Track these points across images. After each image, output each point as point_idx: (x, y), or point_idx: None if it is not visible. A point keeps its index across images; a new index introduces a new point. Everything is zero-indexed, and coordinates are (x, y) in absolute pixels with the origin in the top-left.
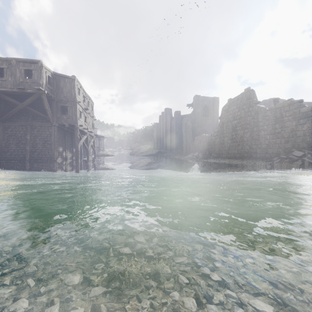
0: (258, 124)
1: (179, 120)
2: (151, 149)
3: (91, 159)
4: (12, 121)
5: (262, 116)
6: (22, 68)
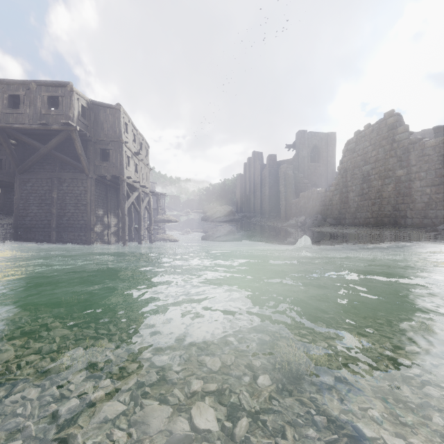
0: (408, 169)
1: (274, 169)
2: (232, 212)
3: (146, 226)
4: (33, 172)
5: (416, 156)
6: (45, 94)
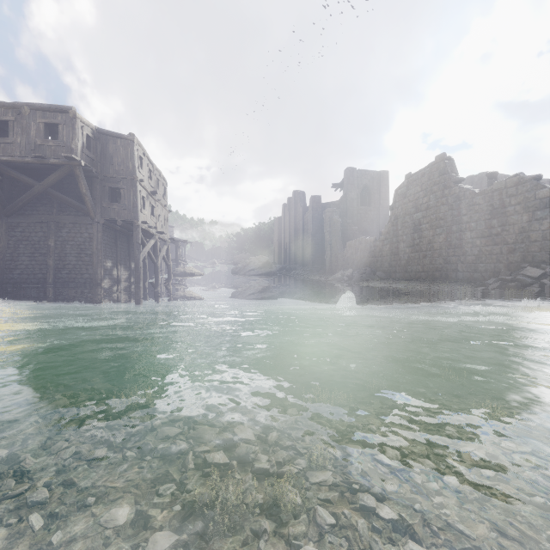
0: (459, 218)
1: (319, 212)
2: (269, 263)
3: (163, 281)
4: (24, 215)
5: (466, 204)
6: (41, 121)
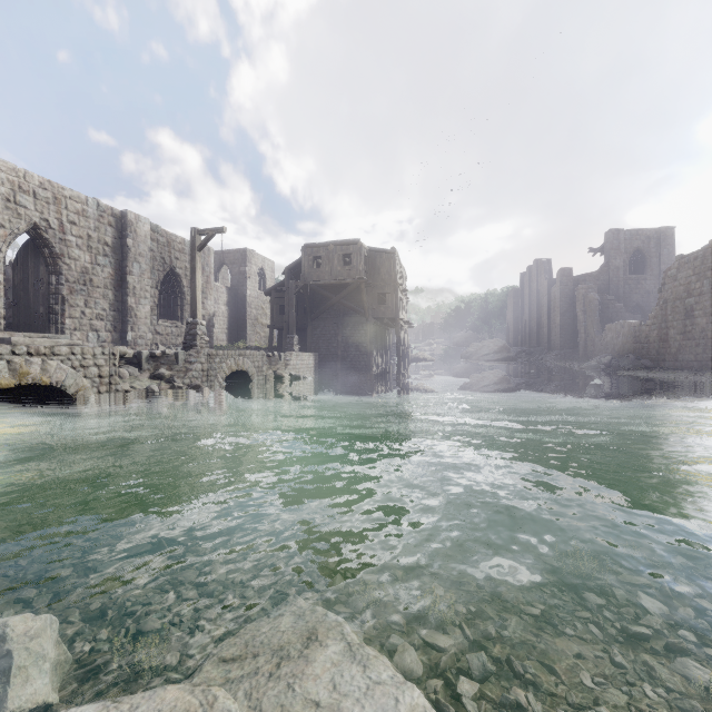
0: None
1: (569, 287)
2: (506, 347)
3: None
4: (322, 319)
5: None
6: (340, 253)
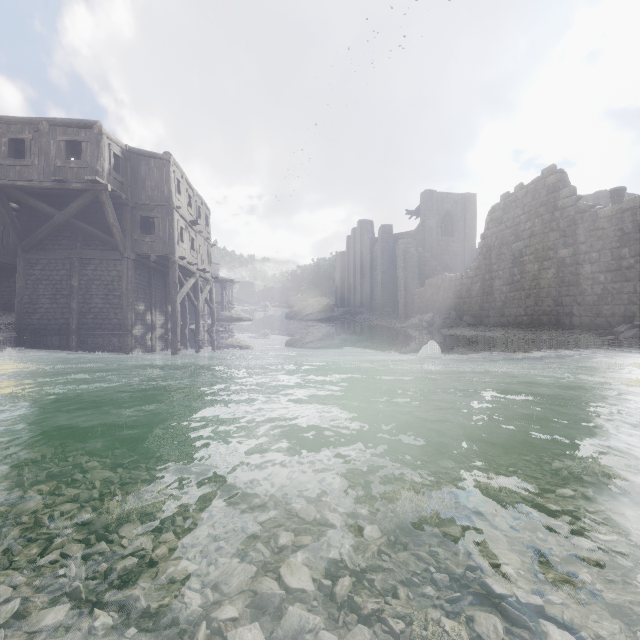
0: (575, 248)
1: (390, 245)
2: (330, 306)
3: (206, 327)
4: (44, 250)
5: (585, 229)
6: (62, 139)
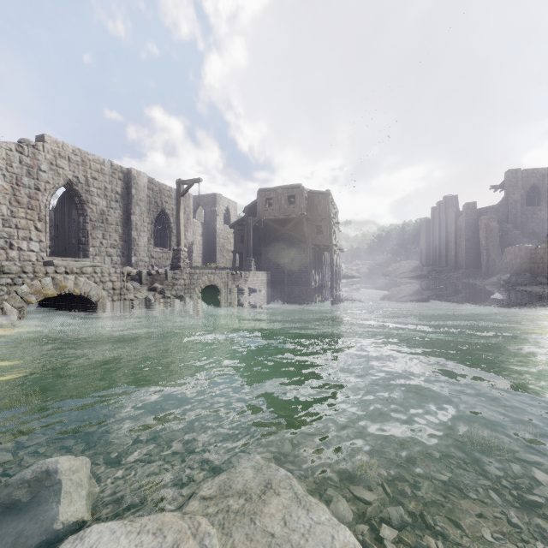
0: None
1: (473, 218)
2: (419, 267)
3: None
4: (273, 245)
5: None
6: (287, 195)
